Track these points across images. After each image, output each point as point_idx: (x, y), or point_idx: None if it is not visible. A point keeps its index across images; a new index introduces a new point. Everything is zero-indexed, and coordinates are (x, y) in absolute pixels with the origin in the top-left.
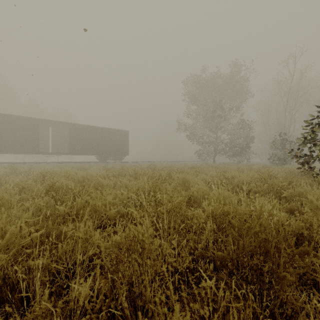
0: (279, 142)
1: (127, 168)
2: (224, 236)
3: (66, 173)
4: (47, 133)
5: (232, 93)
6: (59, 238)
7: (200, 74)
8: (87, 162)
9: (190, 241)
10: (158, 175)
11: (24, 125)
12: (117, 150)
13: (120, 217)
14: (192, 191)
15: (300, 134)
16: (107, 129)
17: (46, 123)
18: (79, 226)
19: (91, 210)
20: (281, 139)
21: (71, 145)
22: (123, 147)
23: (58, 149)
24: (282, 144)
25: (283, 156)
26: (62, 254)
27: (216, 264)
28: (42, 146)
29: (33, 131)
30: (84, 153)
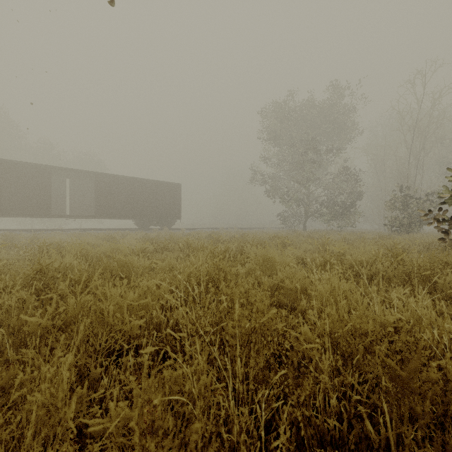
0: (401, 199)
1: (177, 238)
2: (355, 379)
3: (77, 247)
4: (63, 187)
5: (331, 129)
6: (6, 395)
7: (284, 102)
8: (121, 229)
9: (297, 414)
10: (224, 250)
11: (29, 175)
12: (164, 211)
13: (154, 329)
14: (281, 278)
15: (443, 186)
16: (150, 181)
17: (62, 172)
18: (46, 372)
19: (95, 321)
20: (405, 196)
21: (98, 205)
22: (174, 208)
23: (80, 210)
24: (406, 202)
25: (408, 221)
26: (3, 439)
27: (347, 447)
28: (55, 206)
29: (42, 184)
30: (117, 216)
